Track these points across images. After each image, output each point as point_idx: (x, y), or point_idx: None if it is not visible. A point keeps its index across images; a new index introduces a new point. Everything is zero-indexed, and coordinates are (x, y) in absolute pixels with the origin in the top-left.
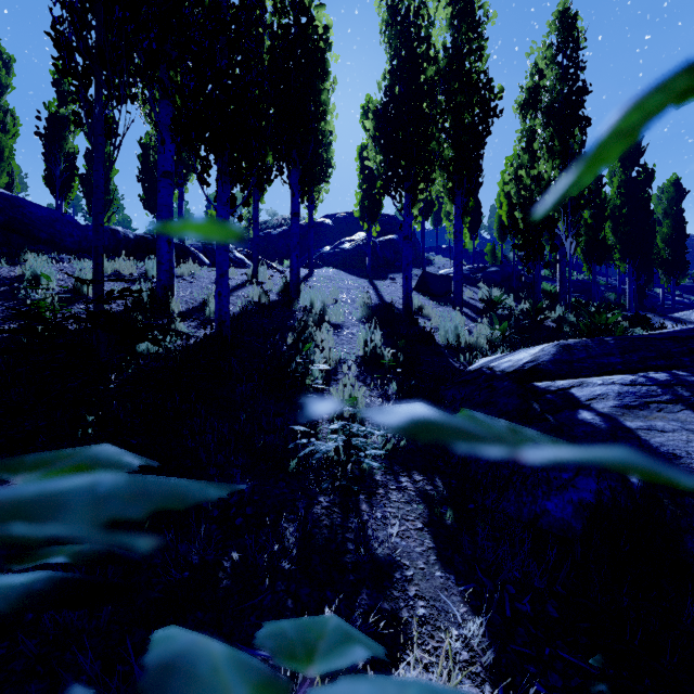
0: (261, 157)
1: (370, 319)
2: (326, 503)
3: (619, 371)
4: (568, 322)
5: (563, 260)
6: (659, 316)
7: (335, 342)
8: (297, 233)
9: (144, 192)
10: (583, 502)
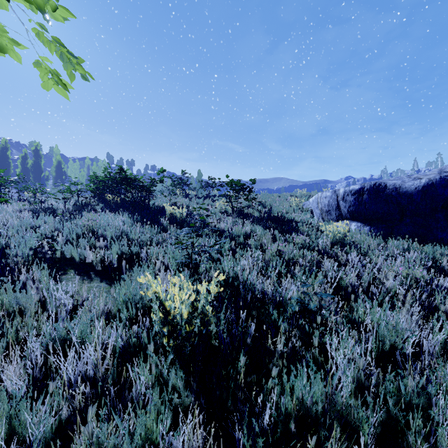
0: None
1: None
2: None
3: None
4: None
5: None
6: None
7: None
8: None
9: None
10: None
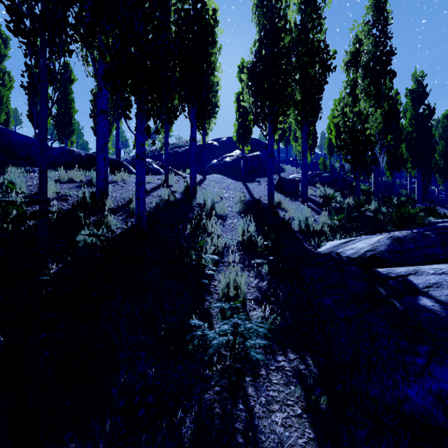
0: (170, 100)
1: (245, 211)
2: (218, 387)
3: (443, 260)
4: (382, 213)
5: (376, 169)
6: (442, 207)
7: (221, 230)
8: (195, 152)
9: (94, 124)
10: (443, 392)
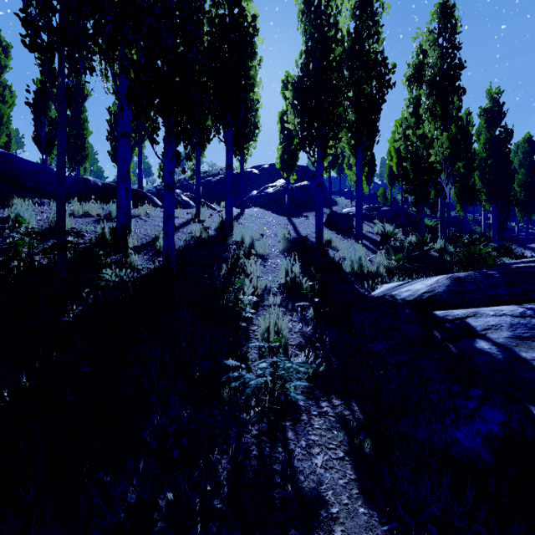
0: (202, 121)
1: (289, 250)
2: (256, 431)
3: (506, 301)
4: (449, 252)
5: (443, 202)
6: (520, 246)
7: (262, 271)
8: (231, 181)
9: (112, 149)
10: (492, 434)
